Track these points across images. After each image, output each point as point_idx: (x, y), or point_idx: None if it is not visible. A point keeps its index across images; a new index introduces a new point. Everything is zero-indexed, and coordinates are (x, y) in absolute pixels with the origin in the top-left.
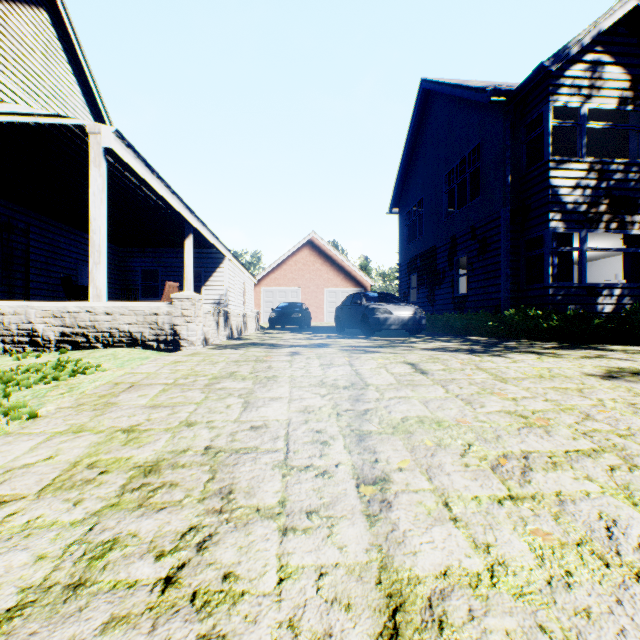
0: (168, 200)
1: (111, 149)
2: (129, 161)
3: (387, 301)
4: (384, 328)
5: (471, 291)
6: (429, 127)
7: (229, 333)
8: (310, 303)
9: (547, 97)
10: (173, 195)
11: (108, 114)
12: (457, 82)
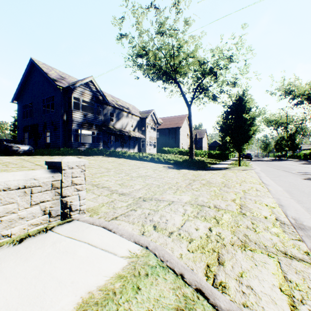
0: None
1: None
2: None
3: (17, 143)
4: (17, 153)
5: (52, 142)
6: (35, 77)
7: None
8: None
9: (72, 93)
10: None
11: None
12: (47, 69)
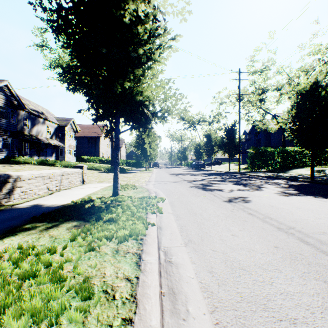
0: None
1: None
2: None
3: None
4: None
5: None
6: None
7: None
8: None
9: None
10: None
11: None
12: None
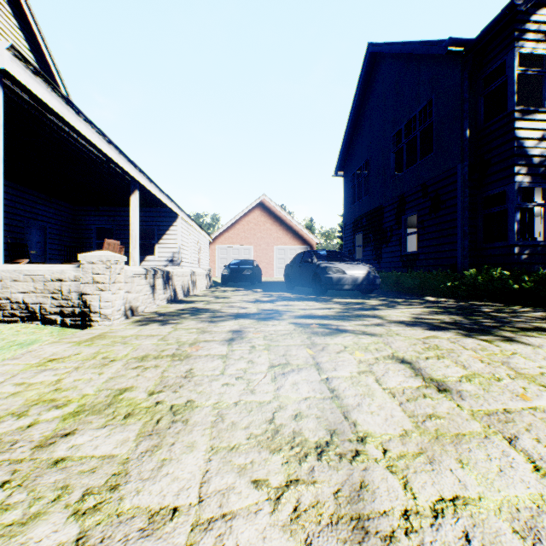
0: (102, 149)
1: (6, 71)
2: (38, 92)
3: (338, 259)
4: (337, 288)
5: (422, 249)
6: (375, 91)
7: (171, 295)
8: (261, 259)
9: (512, 43)
10: (109, 144)
11: (59, 72)
12: None
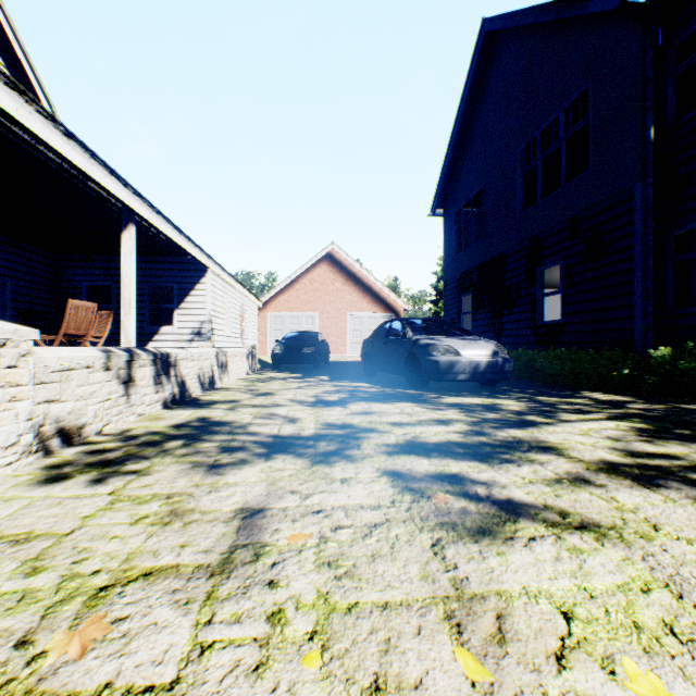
0: (52, 144)
1: None
2: None
3: (445, 332)
4: (446, 378)
5: (570, 317)
6: (492, 89)
7: (174, 393)
8: (329, 331)
9: None
10: (69, 140)
11: (26, 53)
12: None
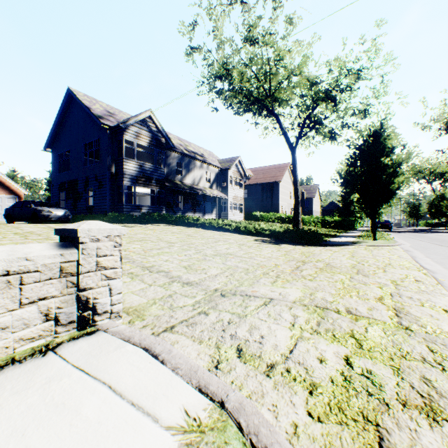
0: None
1: None
2: None
3: (49, 206)
4: (48, 220)
5: (95, 204)
6: (74, 114)
7: None
8: None
9: (123, 135)
10: None
11: None
12: (89, 102)
